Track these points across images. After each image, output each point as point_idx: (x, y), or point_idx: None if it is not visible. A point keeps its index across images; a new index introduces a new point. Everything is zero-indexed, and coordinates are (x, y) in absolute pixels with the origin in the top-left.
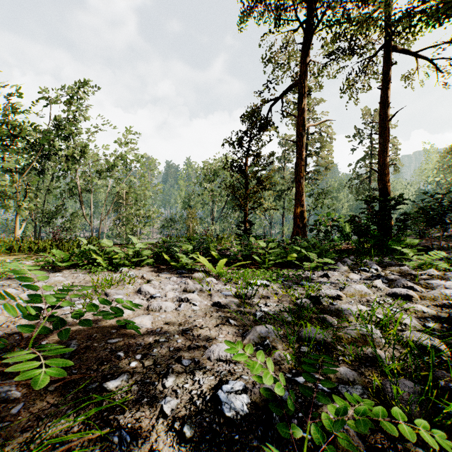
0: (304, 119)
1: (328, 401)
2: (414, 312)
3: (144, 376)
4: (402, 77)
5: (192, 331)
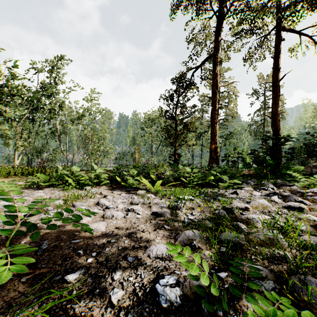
0: (217, 81)
1: (254, 301)
2: (307, 220)
3: (97, 270)
4: (289, 49)
5: (136, 234)
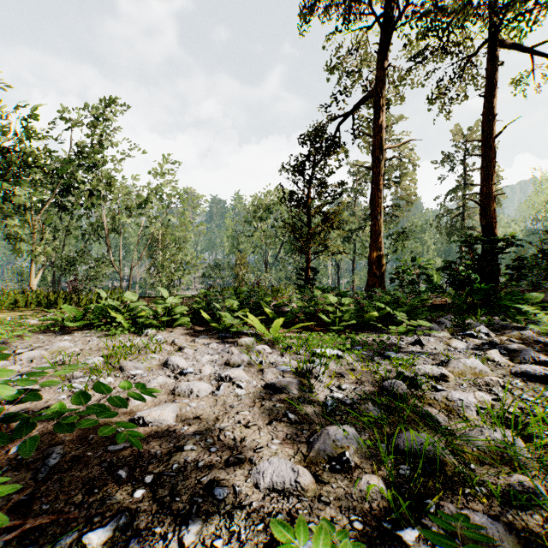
0: (382, 139)
1: None
2: None
3: (152, 518)
4: (511, 81)
5: (233, 432)
